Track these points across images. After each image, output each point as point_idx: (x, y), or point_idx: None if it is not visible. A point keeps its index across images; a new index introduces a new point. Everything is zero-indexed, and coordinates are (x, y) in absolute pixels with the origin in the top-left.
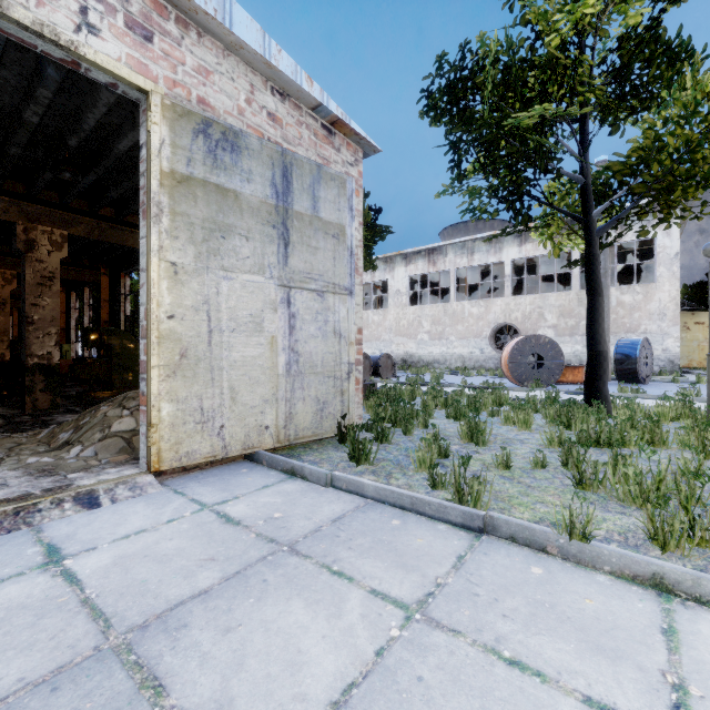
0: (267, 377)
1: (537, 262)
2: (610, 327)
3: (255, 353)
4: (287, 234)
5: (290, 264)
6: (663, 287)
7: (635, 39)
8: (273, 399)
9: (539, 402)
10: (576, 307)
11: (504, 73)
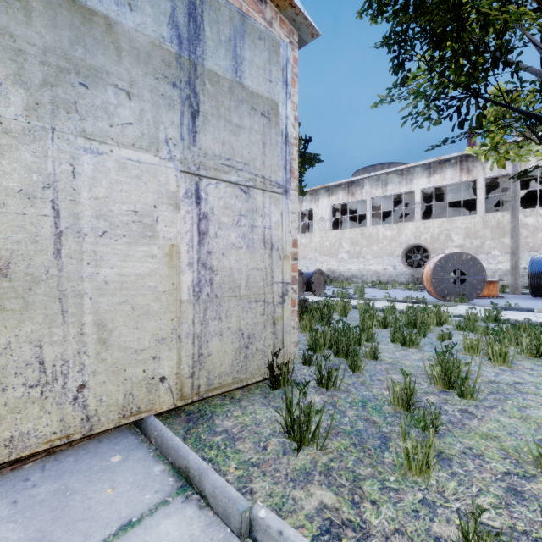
0: (164, 305)
1: (443, 191)
2: None
3: (143, 269)
4: (196, 100)
5: (199, 143)
6: None
7: None
8: (173, 337)
9: (478, 319)
10: (481, 229)
11: None
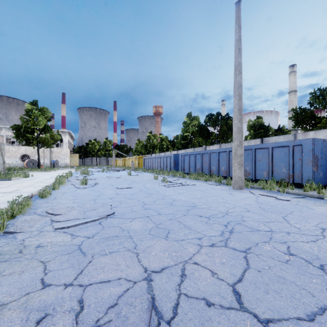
0: None
1: None
2: (54, 157)
3: None
4: None
5: None
6: (65, 149)
7: (42, 129)
8: None
9: None
10: (46, 151)
11: (25, 128)
